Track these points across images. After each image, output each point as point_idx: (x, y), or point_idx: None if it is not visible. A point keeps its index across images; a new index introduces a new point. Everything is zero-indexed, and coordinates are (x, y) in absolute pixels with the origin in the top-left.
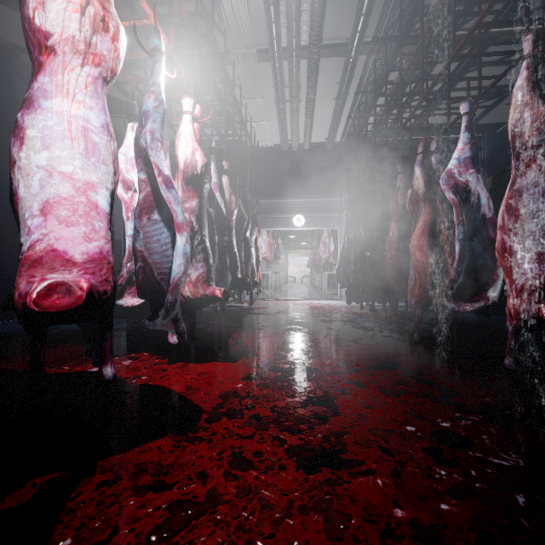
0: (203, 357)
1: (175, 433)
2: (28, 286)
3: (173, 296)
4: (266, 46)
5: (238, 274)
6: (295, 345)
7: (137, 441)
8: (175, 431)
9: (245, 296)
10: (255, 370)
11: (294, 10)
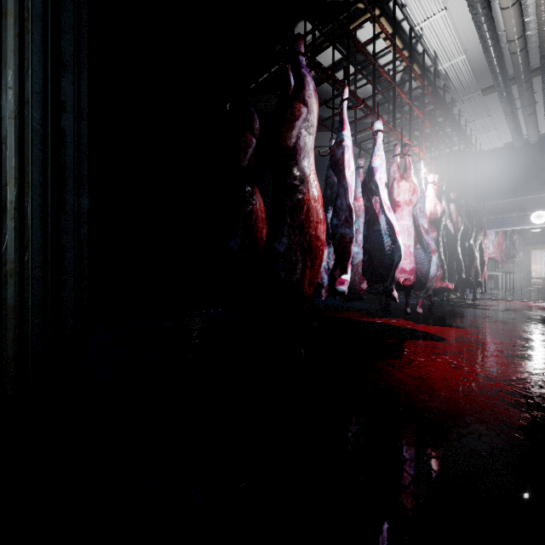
0: (439, 324)
1: (436, 341)
2: (397, 277)
3: (432, 284)
4: (491, 83)
5: (463, 274)
6: (517, 328)
7: (420, 340)
8: (436, 341)
9: (468, 295)
10: (479, 333)
11: (519, 59)
